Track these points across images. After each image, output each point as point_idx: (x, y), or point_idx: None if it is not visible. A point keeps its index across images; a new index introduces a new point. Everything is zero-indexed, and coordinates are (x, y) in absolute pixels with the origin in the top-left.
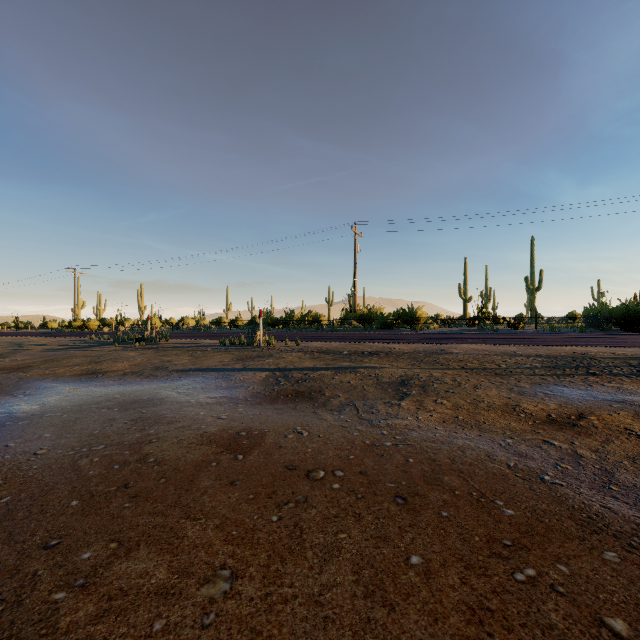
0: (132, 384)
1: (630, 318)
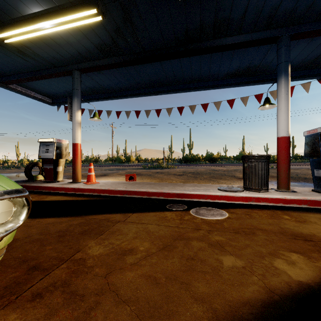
0: (8, 174)
1: (185, 160)
